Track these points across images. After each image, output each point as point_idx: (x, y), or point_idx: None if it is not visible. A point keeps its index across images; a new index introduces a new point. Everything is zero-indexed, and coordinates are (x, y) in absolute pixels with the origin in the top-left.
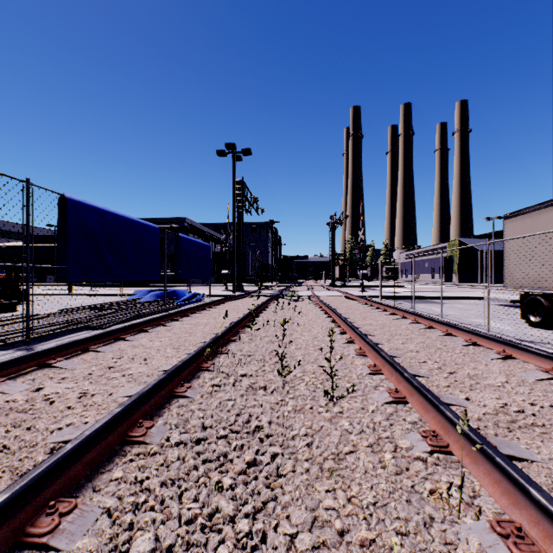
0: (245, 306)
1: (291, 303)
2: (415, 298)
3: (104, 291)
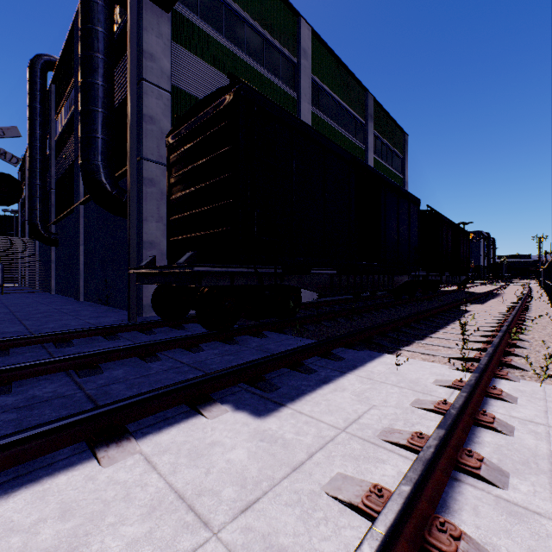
0: None
1: (492, 286)
2: None
3: None
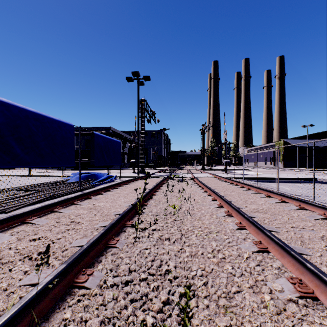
0: (143, 186)
1: (178, 184)
2: (265, 179)
3: (54, 173)
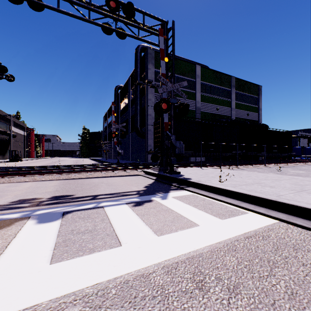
0: None
1: None
2: None
3: None
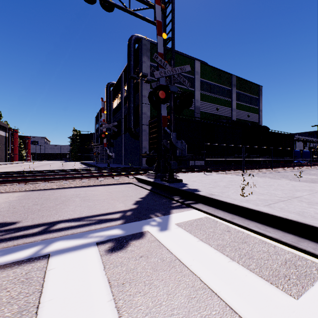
0: None
1: None
2: None
3: None
